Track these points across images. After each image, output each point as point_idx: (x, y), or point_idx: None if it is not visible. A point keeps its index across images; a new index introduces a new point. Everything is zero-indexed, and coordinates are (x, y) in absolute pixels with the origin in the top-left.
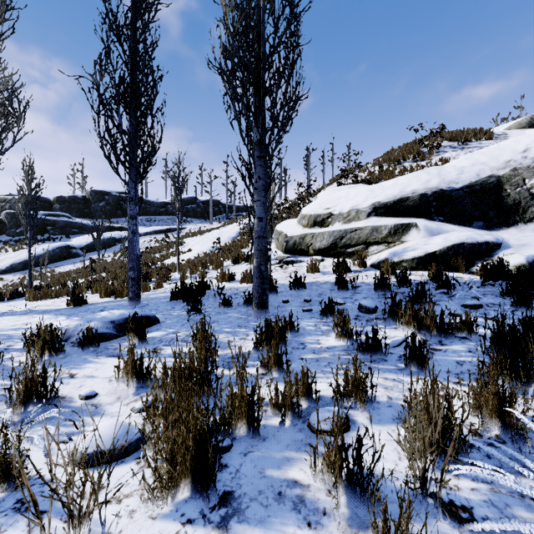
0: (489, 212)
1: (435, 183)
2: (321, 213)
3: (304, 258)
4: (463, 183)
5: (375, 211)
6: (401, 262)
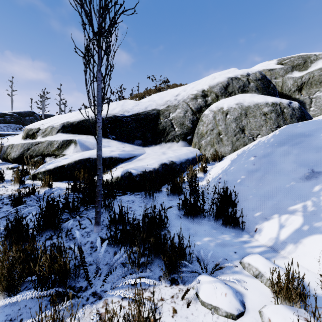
0: (147, 134)
1: (117, 110)
2: (34, 127)
3: (7, 165)
4: (132, 113)
5: (62, 128)
6: (38, 174)
